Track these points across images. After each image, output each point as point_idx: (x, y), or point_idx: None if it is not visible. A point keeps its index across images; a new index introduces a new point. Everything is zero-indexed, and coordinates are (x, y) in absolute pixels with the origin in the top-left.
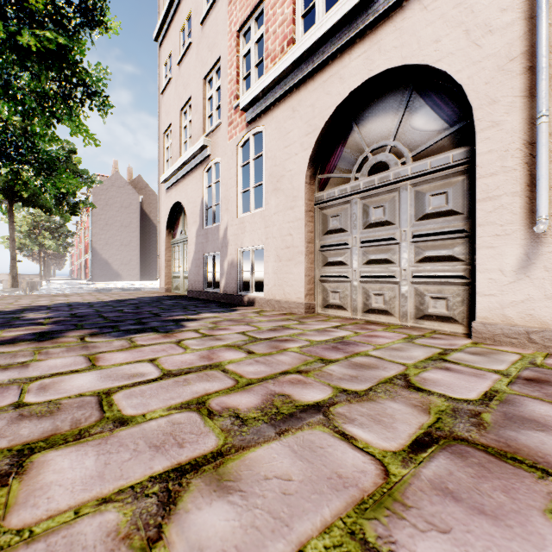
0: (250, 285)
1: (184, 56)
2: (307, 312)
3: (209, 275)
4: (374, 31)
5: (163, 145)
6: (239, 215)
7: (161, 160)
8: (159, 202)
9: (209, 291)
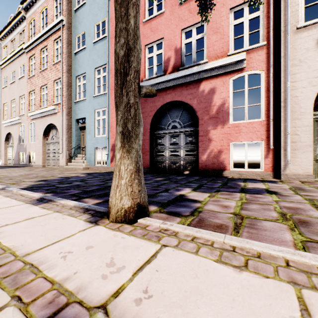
0: (32, 161)
1: (12, 83)
2: (43, 167)
3: (22, 159)
4: (51, 115)
5: (3, 108)
6: (30, 142)
7: (2, 114)
8: (1, 130)
9: (21, 164)
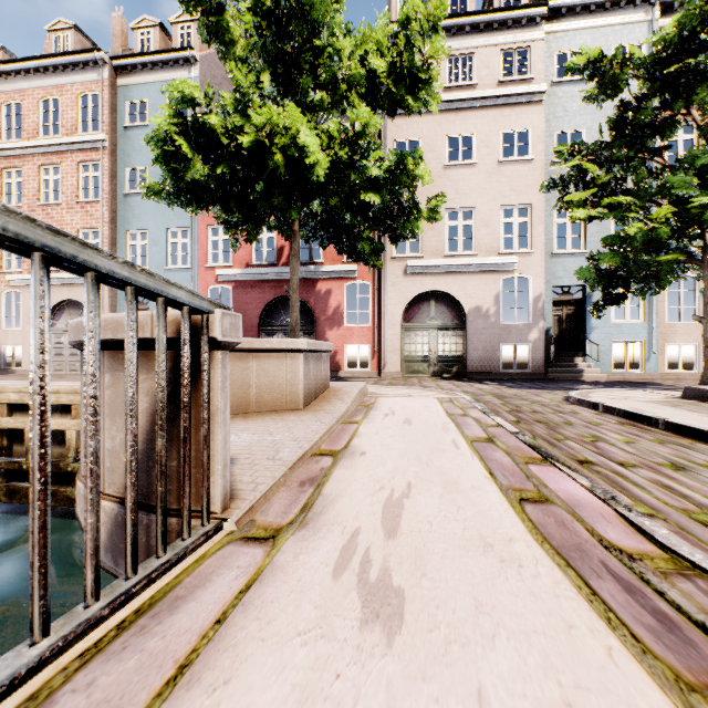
0: (13, 364)
1: None
2: None
3: None
4: (72, 286)
5: None
6: (4, 328)
7: None
8: None
9: None
